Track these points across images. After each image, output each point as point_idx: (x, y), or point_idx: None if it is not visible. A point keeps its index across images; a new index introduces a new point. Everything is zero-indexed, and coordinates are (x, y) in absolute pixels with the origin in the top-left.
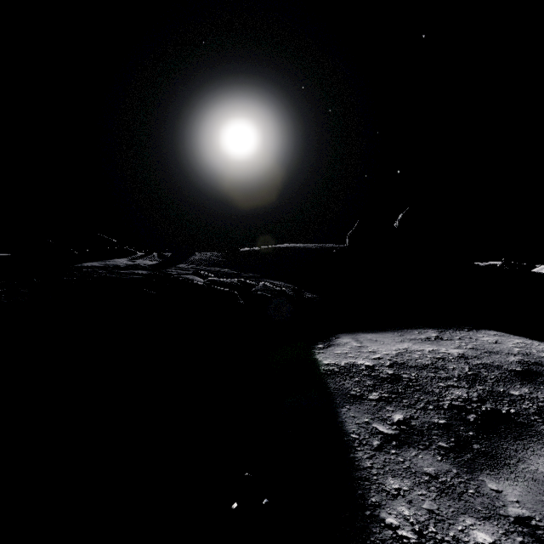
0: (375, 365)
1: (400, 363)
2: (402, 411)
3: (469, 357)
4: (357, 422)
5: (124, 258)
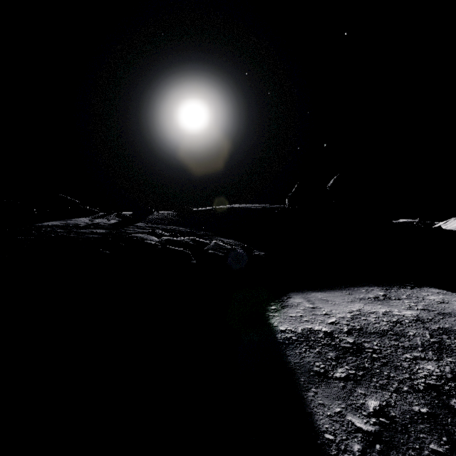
0: (333, 332)
1: (358, 328)
2: (376, 395)
3: (425, 320)
4: (328, 414)
5: (86, 217)
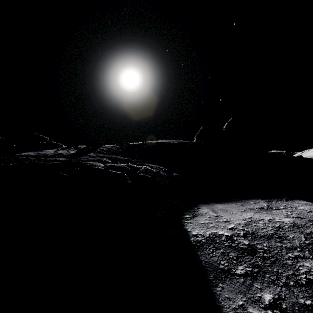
0: (233, 236)
1: (251, 233)
2: (269, 289)
3: (300, 226)
4: (233, 307)
5: (53, 149)
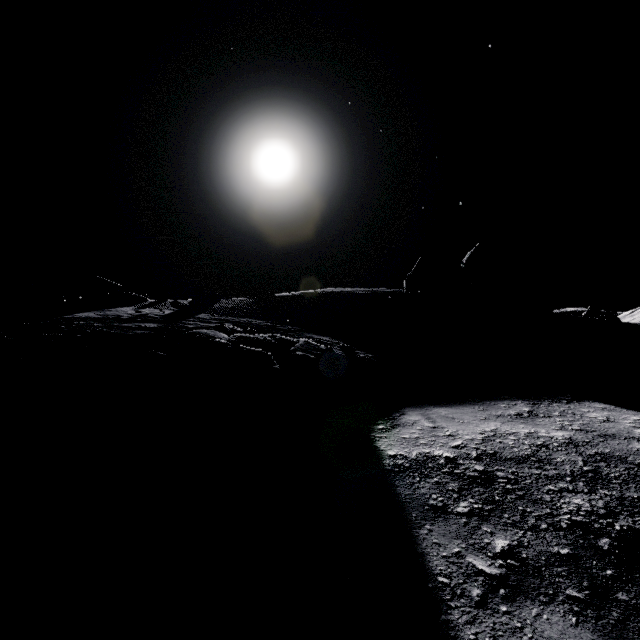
0: (457, 458)
1: (491, 453)
2: (505, 534)
3: (580, 443)
4: (444, 555)
5: (130, 307)
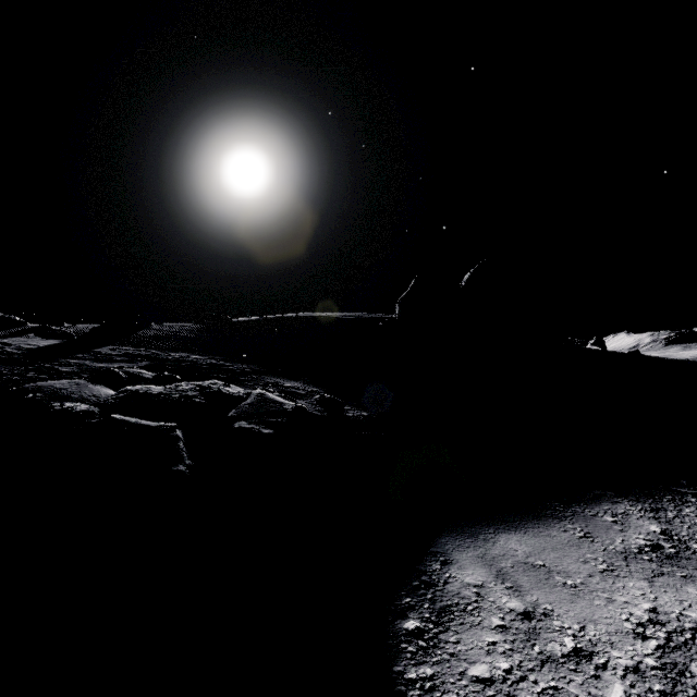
0: None
1: None
2: None
3: None
4: None
5: None
